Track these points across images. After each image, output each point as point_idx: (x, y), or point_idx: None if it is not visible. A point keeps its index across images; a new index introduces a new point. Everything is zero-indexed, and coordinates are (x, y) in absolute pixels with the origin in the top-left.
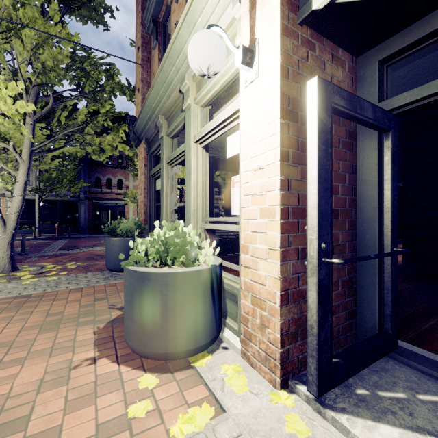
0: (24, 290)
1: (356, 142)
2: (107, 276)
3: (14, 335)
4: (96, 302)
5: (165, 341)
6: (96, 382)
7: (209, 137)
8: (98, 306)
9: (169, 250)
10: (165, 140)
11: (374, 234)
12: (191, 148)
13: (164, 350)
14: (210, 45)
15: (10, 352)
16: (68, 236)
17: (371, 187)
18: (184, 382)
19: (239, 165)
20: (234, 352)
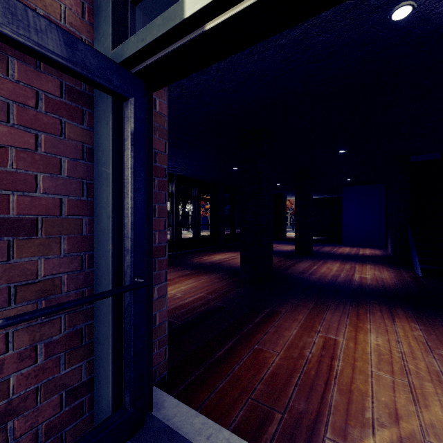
0: None
1: (94, 112)
2: None
3: None
4: None
5: None
6: None
7: None
8: None
9: None
10: None
11: (108, 258)
12: None
13: None
14: None
15: None
16: None
17: (106, 183)
18: None
19: None
20: None
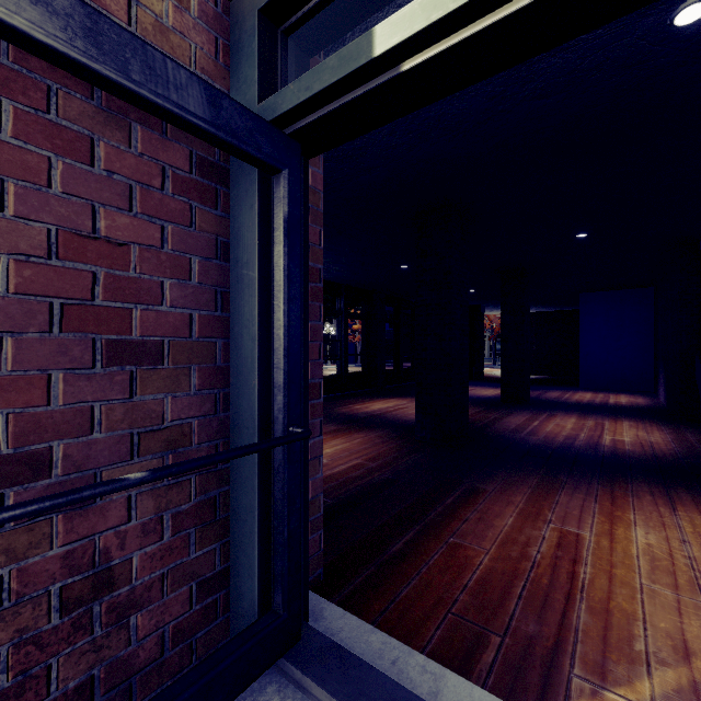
0: None
1: (231, 191)
2: None
3: None
4: None
5: None
6: None
7: None
8: None
9: None
10: None
11: (253, 398)
12: None
13: None
14: None
15: None
16: None
17: (249, 291)
18: None
19: None
20: None
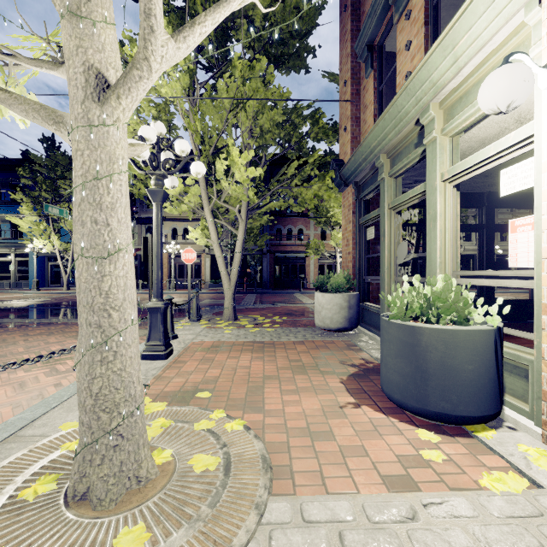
0: (255, 337)
1: None
2: (319, 332)
3: (274, 372)
4: (324, 356)
5: (442, 401)
6: (369, 423)
7: (468, 173)
8: (328, 360)
9: (432, 306)
10: (387, 182)
11: None
12: (436, 189)
13: (440, 410)
14: (516, 81)
15: (280, 384)
16: (254, 291)
17: None
18: (469, 447)
19: (535, 206)
20: (528, 435)
